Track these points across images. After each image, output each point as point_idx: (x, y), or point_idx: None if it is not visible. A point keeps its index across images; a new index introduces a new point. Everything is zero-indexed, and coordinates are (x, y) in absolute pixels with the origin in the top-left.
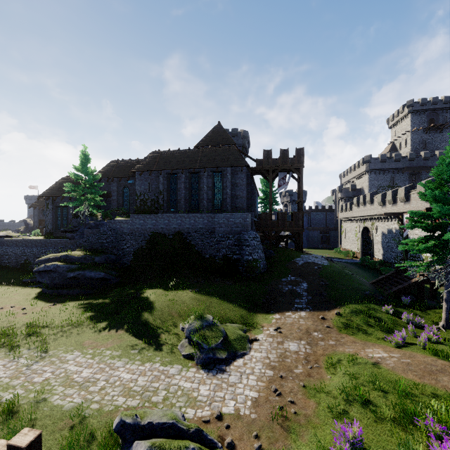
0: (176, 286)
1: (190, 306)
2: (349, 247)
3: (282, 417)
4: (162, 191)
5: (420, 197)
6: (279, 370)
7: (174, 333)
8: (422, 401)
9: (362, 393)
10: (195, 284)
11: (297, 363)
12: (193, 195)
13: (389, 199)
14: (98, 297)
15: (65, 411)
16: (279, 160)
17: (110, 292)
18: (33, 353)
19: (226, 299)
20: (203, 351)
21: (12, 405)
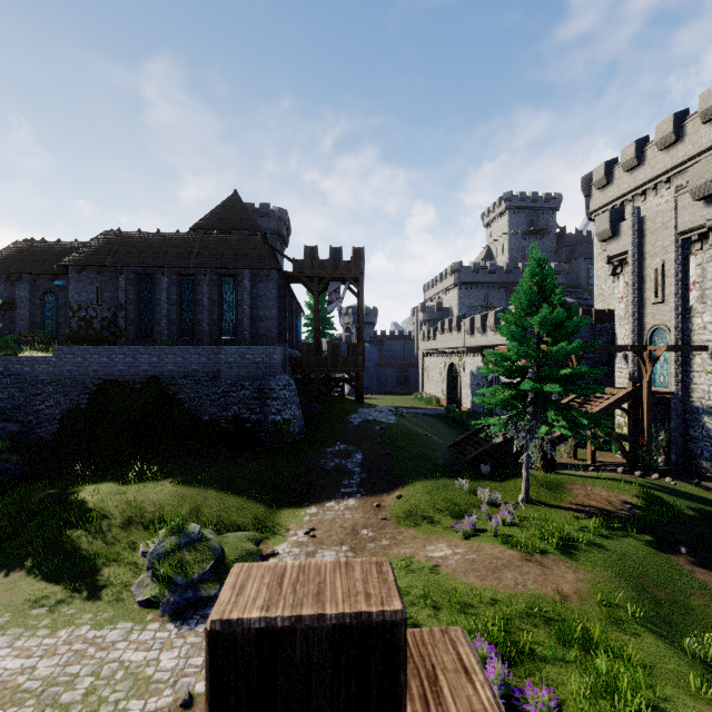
0: (143, 475)
1: (167, 510)
2: (433, 392)
3: None
4: (125, 304)
5: (500, 331)
6: None
7: (128, 563)
8: (479, 613)
9: (409, 615)
10: (181, 468)
11: None
12: (185, 313)
13: (478, 326)
14: None
15: None
16: (329, 263)
17: (5, 496)
18: None
19: (233, 491)
20: (176, 589)
21: None
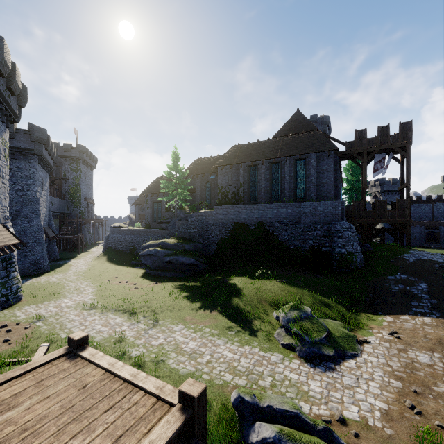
0: (261, 275)
1: (280, 297)
2: None
3: (432, 443)
4: (242, 183)
5: None
6: (409, 382)
7: (266, 321)
8: None
9: None
10: (281, 275)
11: (435, 379)
12: (274, 186)
13: None
14: (190, 280)
15: (182, 375)
16: (376, 140)
17: (199, 276)
18: (147, 320)
19: (319, 293)
20: (305, 343)
21: (140, 360)
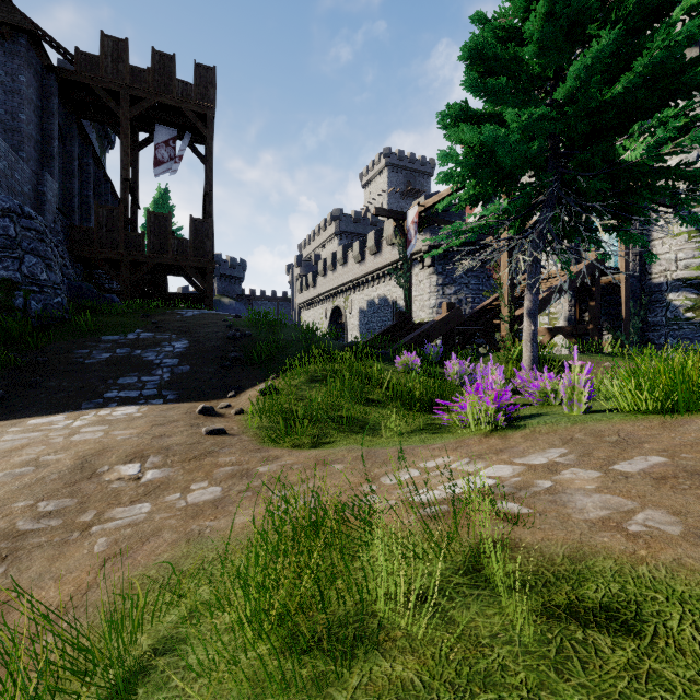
0: None
1: None
2: None
3: None
4: None
5: None
6: None
7: None
8: None
9: None
10: None
11: None
12: None
13: (371, 245)
14: None
15: None
16: (150, 76)
17: None
18: None
19: None
20: None
21: None
